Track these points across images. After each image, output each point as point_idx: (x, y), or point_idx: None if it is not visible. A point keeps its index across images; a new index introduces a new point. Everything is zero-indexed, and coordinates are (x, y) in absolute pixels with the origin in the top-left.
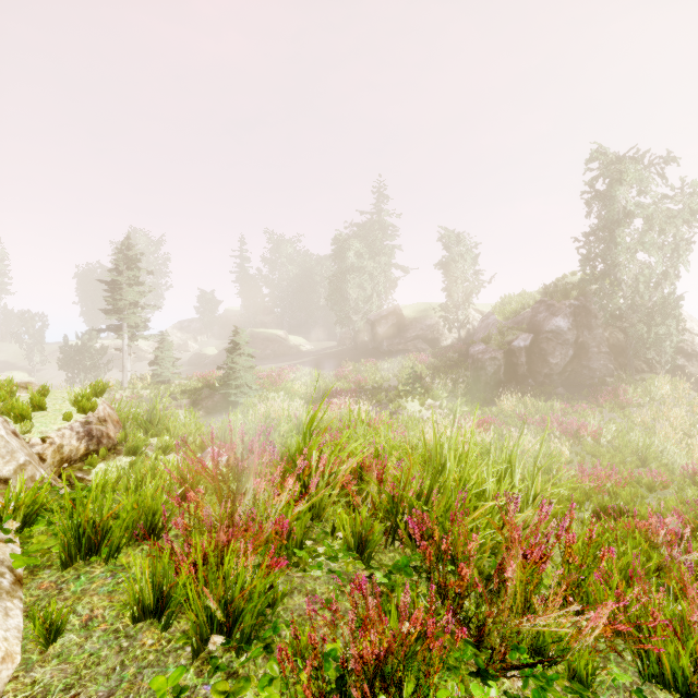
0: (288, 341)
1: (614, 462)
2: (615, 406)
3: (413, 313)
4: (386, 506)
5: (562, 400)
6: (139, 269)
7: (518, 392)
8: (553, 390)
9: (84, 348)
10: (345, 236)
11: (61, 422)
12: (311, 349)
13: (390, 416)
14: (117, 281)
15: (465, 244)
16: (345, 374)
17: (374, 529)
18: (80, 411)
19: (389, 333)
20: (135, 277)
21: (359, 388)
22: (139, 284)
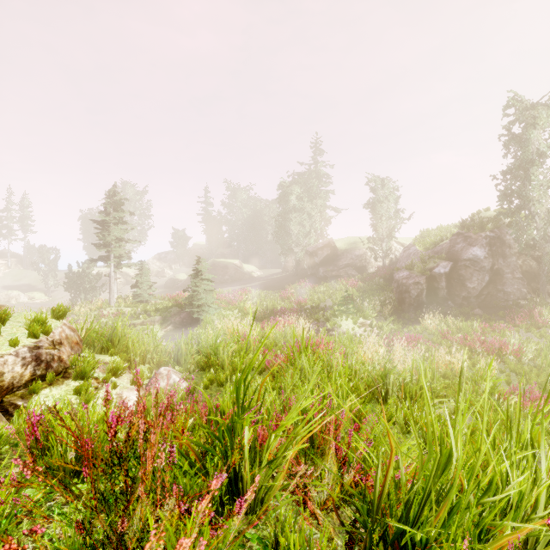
0: (242, 269)
1: (541, 382)
2: (531, 326)
3: (345, 245)
4: (356, 516)
5: (480, 320)
6: (122, 211)
7: (439, 312)
8: (471, 311)
9: (84, 274)
10: (288, 183)
11: (7, 348)
12: (261, 275)
13: (327, 332)
14: (105, 221)
15: (388, 187)
16: (288, 296)
17: (336, 547)
18: (31, 336)
19: (325, 261)
20: (120, 217)
21: (300, 308)
22: (122, 223)
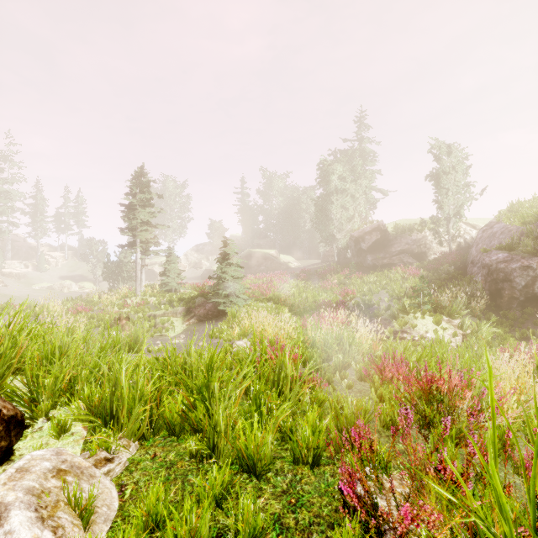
0: (279, 259)
1: None
2: None
3: (397, 229)
4: None
5: None
6: (149, 193)
7: None
8: None
9: (122, 264)
10: (329, 161)
11: None
12: (298, 266)
13: (395, 334)
14: (131, 203)
15: (456, 155)
16: (330, 286)
17: None
18: None
19: (373, 248)
20: (147, 200)
21: (346, 300)
22: (149, 205)
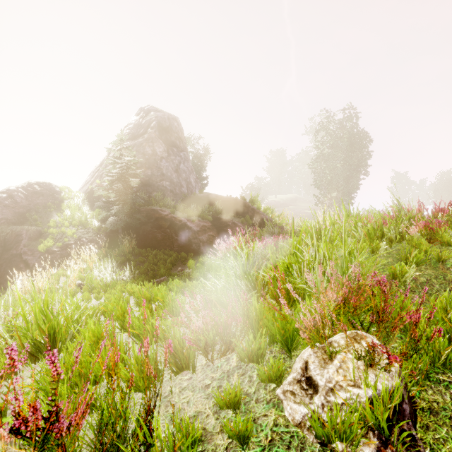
0: None
1: None
2: None
3: None
4: None
5: None
6: None
7: None
8: None
9: None
10: None
11: None
12: None
13: None
14: None
15: None
16: None
17: None
18: None
19: None
20: None
21: None
22: None
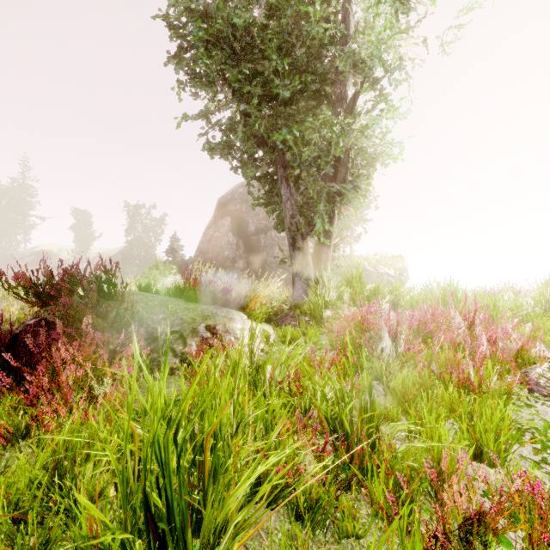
0: None
1: None
2: None
3: (52, 252)
4: None
5: None
6: None
7: None
8: None
9: None
10: None
11: None
12: None
13: None
14: None
15: (86, 217)
16: None
17: None
18: None
19: (31, 264)
20: None
21: None
22: None
